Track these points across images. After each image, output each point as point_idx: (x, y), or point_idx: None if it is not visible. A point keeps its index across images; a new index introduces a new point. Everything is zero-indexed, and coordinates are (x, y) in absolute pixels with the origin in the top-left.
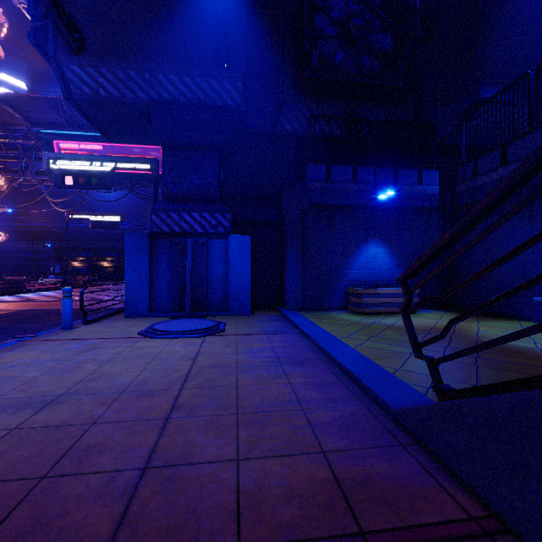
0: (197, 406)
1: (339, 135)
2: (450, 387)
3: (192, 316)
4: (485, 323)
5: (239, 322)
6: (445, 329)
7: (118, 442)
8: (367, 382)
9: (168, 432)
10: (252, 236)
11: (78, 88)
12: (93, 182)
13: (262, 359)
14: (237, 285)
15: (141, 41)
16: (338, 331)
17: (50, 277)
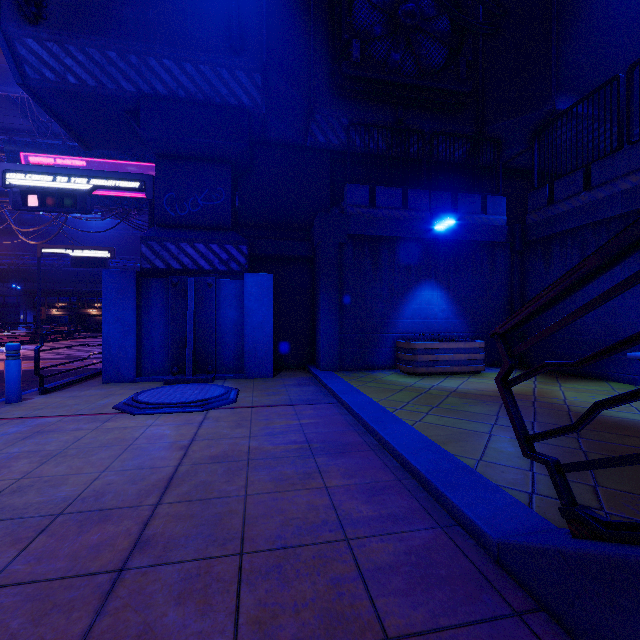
0: (177, 539)
1: (384, 151)
2: (594, 514)
3: (195, 380)
4: (569, 386)
5: (257, 387)
6: (583, 416)
7: (15, 635)
8: (441, 486)
9: (114, 603)
10: (276, 276)
11: (36, 71)
12: (66, 204)
13: (286, 446)
14: (255, 339)
15: (124, 11)
16: (388, 400)
17: (20, 328)
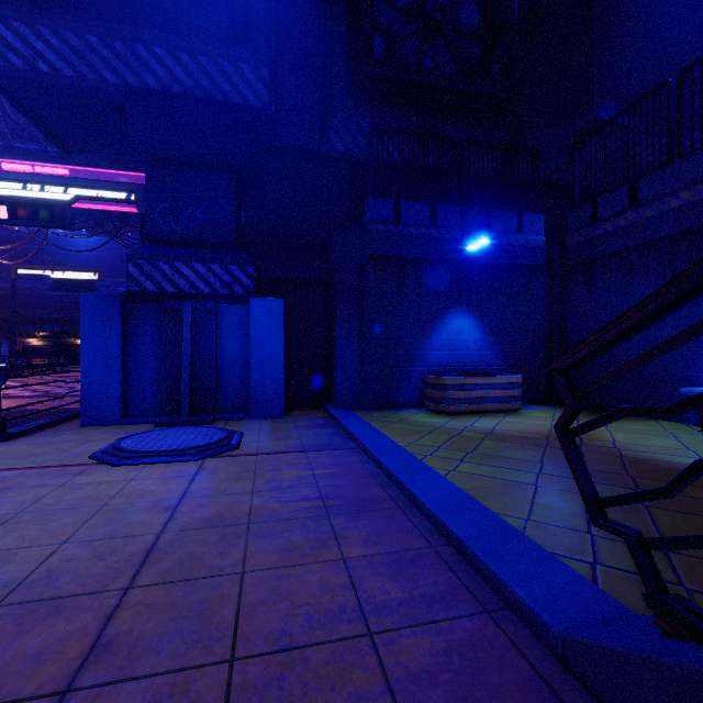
0: (148, 640)
1: (410, 162)
2: (693, 607)
3: (191, 421)
4: (616, 426)
5: (264, 430)
6: (678, 478)
7: None
8: (485, 557)
9: None
10: (287, 301)
11: None
12: (42, 216)
13: (296, 503)
14: (263, 374)
15: None
16: (416, 444)
17: None
